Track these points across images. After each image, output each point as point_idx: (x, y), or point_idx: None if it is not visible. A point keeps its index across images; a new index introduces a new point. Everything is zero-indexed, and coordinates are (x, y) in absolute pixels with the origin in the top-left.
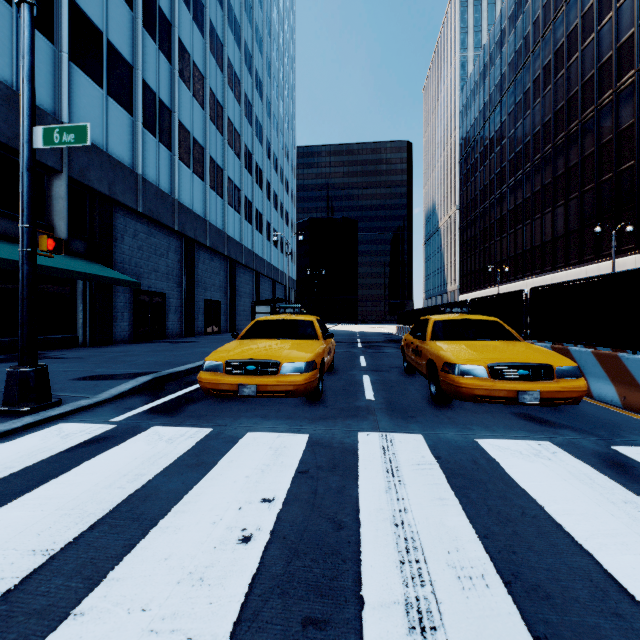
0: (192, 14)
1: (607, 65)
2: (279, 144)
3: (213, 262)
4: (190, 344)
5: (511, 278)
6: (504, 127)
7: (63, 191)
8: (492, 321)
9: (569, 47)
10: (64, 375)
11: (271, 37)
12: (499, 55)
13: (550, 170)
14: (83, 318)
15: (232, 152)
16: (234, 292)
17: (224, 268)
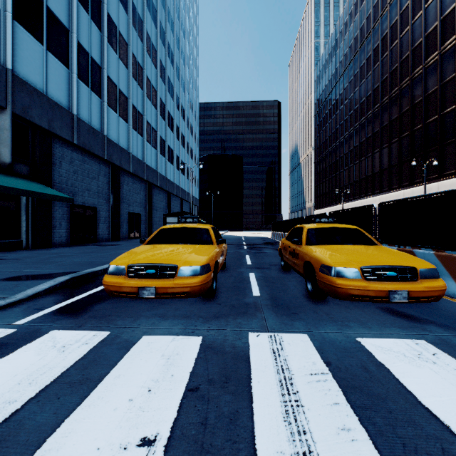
0: None
1: (418, 48)
2: (186, 99)
3: (135, 184)
4: (114, 247)
5: (351, 198)
6: (346, 91)
7: (7, 124)
8: (354, 229)
9: (392, 35)
10: None
11: (180, 20)
12: (342, 40)
13: (378, 122)
14: (26, 226)
15: (150, 102)
16: (151, 207)
17: (144, 189)
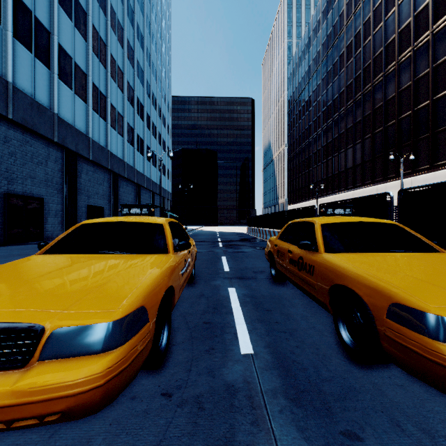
0: None
1: (391, 44)
2: (157, 87)
3: (96, 174)
4: None
5: (324, 194)
6: (319, 88)
7: None
8: (392, 224)
9: (365, 32)
10: None
11: (151, 3)
12: (315, 38)
13: (351, 118)
14: None
15: (115, 84)
16: (117, 200)
17: (108, 180)
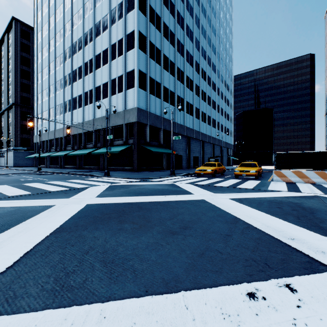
0: (189, 63)
1: None
2: (223, 86)
3: (196, 143)
4: (190, 170)
5: None
6: None
7: (162, 133)
8: (254, 163)
9: None
10: None
11: (219, 43)
12: None
13: None
14: (165, 163)
15: (203, 101)
16: (203, 153)
17: (200, 144)
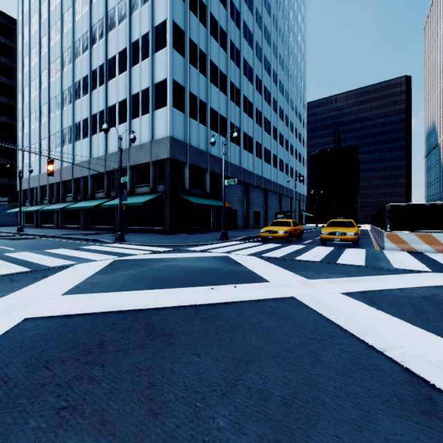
0: (248, 78)
1: None
2: (294, 114)
3: (257, 192)
4: (249, 231)
5: None
6: None
7: (208, 176)
8: (349, 221)
9: None
10: None
11: (289, 54)
12: None
13: None
14: (212, 220)
15: (266, 133)
16: (267, 206)
17: (262, 194)
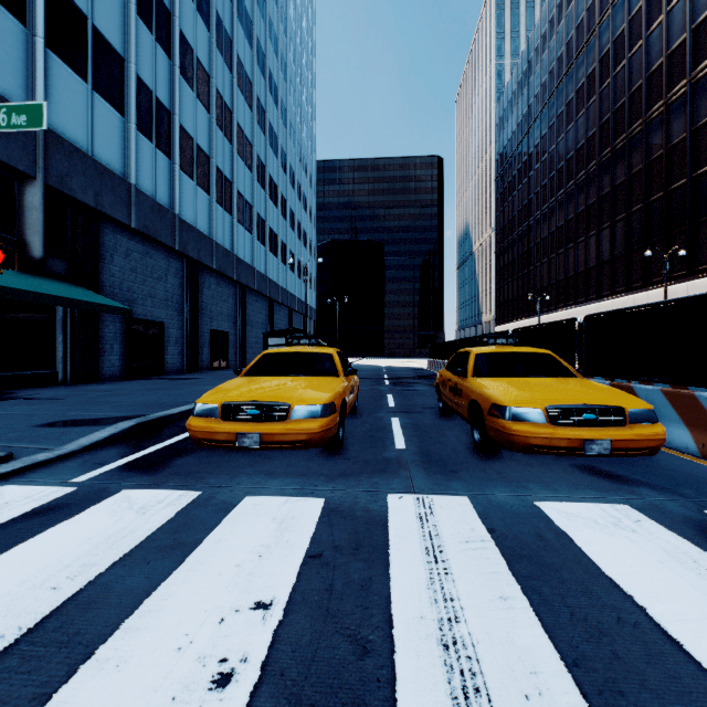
0: (195, 3)
1: (657, 74)
2: (296, 156)
3: (220, 287)
4: (191, 381)
5: (552, 307)
6: (544, 142)
7: (38, 201)
8: (544, 354)
9: (615, 54)
10: (27, 420)
11: (287, 36)
12: (539, 62)
13: (595, 189)
14: (63, 351)
15: (242, 163)
16: (245, 322)
17: (233, 294)
